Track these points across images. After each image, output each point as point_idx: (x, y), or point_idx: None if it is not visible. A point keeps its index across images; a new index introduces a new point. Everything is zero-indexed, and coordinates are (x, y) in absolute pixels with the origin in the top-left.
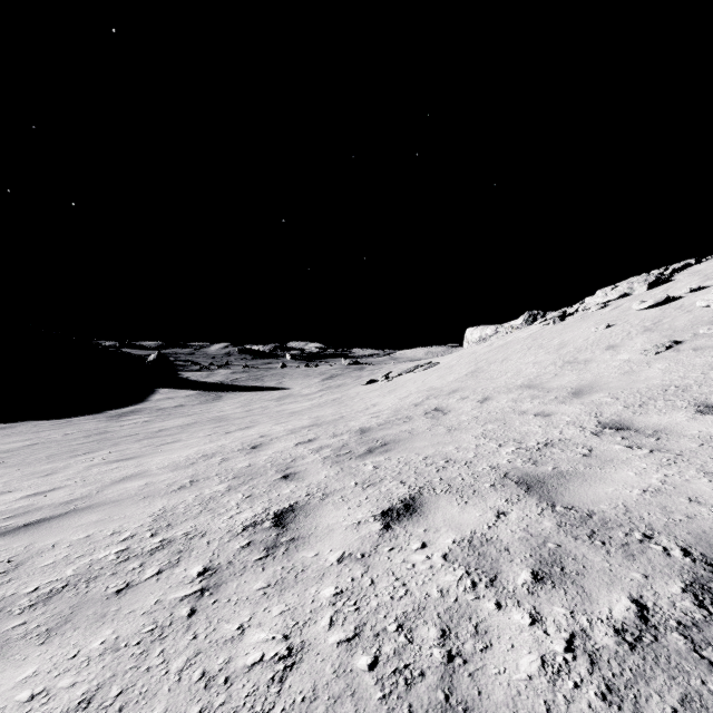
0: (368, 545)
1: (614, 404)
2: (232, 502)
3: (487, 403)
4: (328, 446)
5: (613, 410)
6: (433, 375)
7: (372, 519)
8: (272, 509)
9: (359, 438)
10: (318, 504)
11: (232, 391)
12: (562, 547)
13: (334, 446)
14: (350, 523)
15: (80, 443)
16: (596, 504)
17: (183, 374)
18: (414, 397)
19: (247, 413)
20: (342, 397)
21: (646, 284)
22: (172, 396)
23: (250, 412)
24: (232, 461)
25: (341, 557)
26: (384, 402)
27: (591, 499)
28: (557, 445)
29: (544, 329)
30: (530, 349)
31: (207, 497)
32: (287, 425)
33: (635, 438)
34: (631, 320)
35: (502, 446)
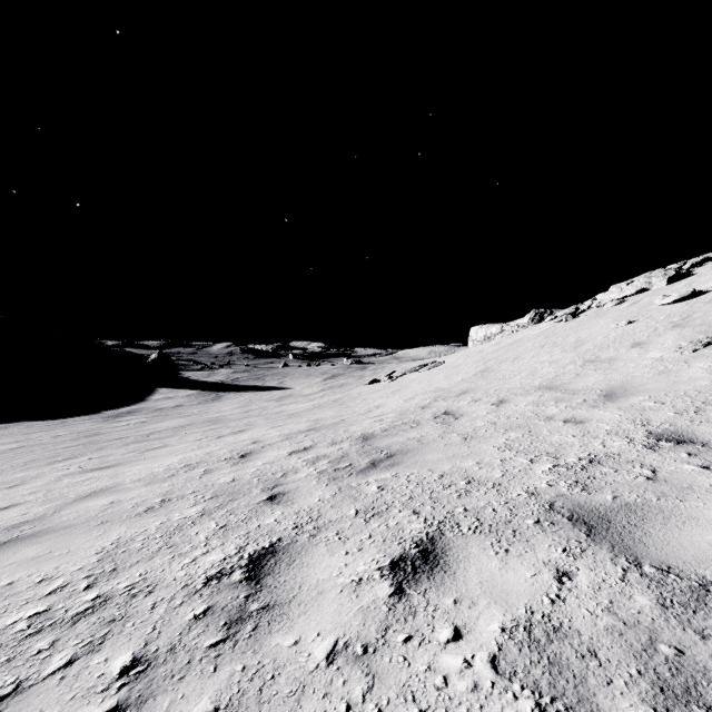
0: (372, 627)
1: (661, 410)
2: (201, 536)
3: (504, 407)
4: (325, 456)
5: (662, 417)
6: (439, 375)
7: (378, 575)
8: (247, 549)
9: (361, 447)
10: (306, 543)
11: (232, 391)
12: (687, 656)
13: (332, 456)
14: (347, 580)
15: (66, 447)
16: (704, 563)
17: (184, 374)
18: (421, 398)
19: (245, 415)
20: (344, 397)
21: (666, 278)
22: (171, 395)
23: (247, 413)
24: (215, 474)
25: (332, 651)
26: (388, 404)
27: (691, 554)
28: (605, 462)
29: (555, 326)
30: (544, 347)
31: (174, 525)
32: (284, 428)
33: (707, 455)
34: (654, 315)
35: (535, 461)
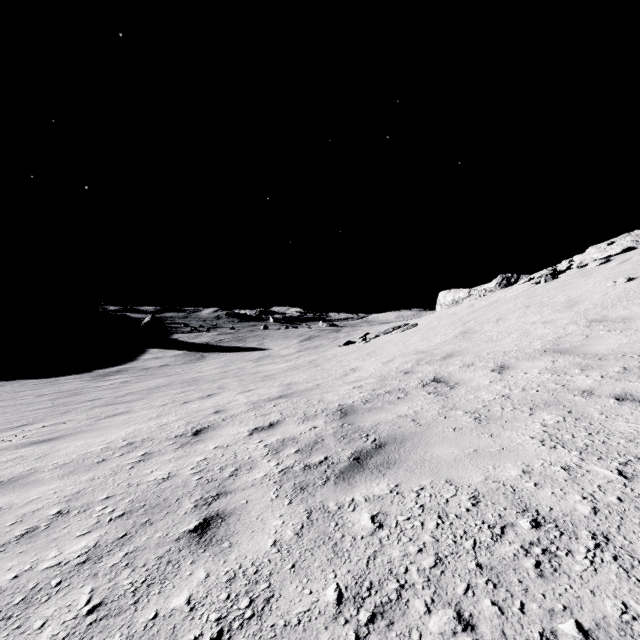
0: None
1: None
2: (42, 637)
3: (510, 374)
4: (293, 440)
5: None
6: (415, 337)
7: None
8: None
9: (339, 426)
10: None
11: (215, 351)
12: None
13: (303, 441)
14: None
15: (36, 409)
16: None
17: (173, 336)
18: (401, 361)
19: (221, 375)
20: (319, 358)
21: None
22: (160, 355)
23: (224, 374)
24: (151, 463)
25: None
26: (366, 367)
27: None
28: None
29: (534, 287)
30: (529, 307)
31: (26, 589)
32: (253, 394)
33: None
34: None
35: (632, 477)
